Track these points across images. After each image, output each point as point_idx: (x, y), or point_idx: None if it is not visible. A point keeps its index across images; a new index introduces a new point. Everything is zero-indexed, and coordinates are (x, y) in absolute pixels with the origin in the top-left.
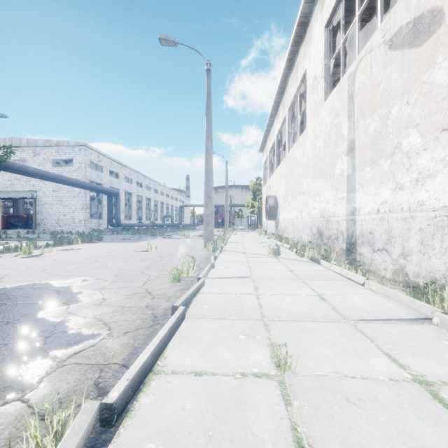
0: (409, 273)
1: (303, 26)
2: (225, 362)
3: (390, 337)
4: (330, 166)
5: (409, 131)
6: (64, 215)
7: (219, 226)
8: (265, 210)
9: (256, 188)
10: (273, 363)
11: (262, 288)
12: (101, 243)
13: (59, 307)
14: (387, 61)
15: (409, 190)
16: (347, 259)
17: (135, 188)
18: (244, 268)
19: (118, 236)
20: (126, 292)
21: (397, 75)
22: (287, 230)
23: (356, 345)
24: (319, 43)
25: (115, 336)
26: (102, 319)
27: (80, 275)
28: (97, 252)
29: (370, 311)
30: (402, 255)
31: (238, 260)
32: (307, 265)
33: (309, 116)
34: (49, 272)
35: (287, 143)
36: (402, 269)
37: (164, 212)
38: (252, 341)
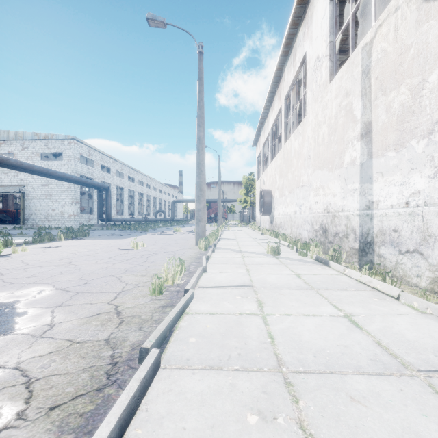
0: None
1: (303, 5)
2: None
3: None
4: (337, 155)
5: None
6: (53, 210)
7: (212, 221)
8: (259, 205)
9: (249, 183)
10: None
11: (269, 304)
12: (86, 239)
13: None
14: (421, 17)
15: None
16: (361, 260)
17: (127, 183)
18: (242, 272)
19: (107, 231)
20: (87, 313)
21: None
22: (283, 226)
23: None
24: (323, 19)
25: (29, 419)
26: (28, 371)
27: (40, 283)
28: (77, 250)
29: (437, 350)
30: None
31: (233, 260)
32: (314, 268)
33: (310, 102)
34: (4, 279)
35: (283, 134)
36: None
37: (157, 207)
38: (272, 432)
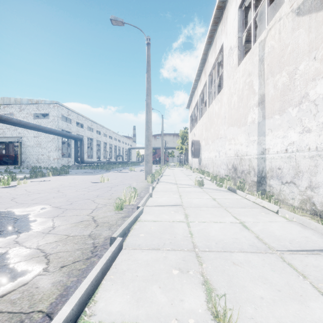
0: (317, 203)
1: (221, 10)
2: (158, 309)
3: (320, 271)
4: (243, 116)
5: (317, 83)
6: (42, 155)
7: (157, 163)
8: (191, 151)
9: (184, 135)
10: (209, 310)
11: (192, 216)
12: (67, 176)
13: (9, 236)
14: (295, 26)
15: (317, 133)
16: (258, 189)
17: (95, 135)
18: (176, 197)
19: (82, 170)
20: (74, 220)
21: (305, 36)
22: (208, 166)
23: (290, 283)
24: (234, 21)
25: (50, 271)
26: (44, 250)
27: (41, 203)
28: (62, 183)
29: (292, 240)
30: (310, 187)
31: (171, 189)
32: (226, 194)
33: (226, 78)
34: (16, 201)
35: (208, 101)
36: (310, 199)
37: (117, 153)
38: (185, 277)
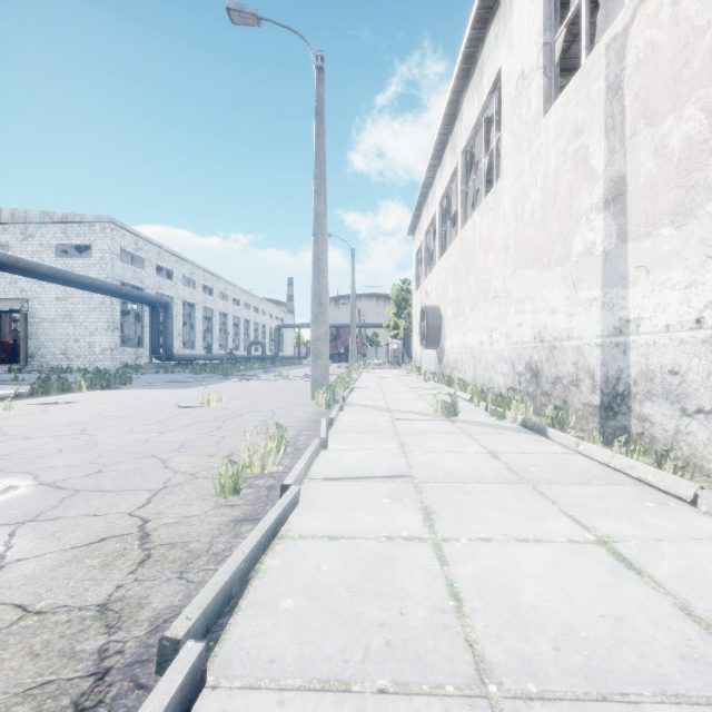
0: None
1: None
2: None
3: None
4: (559, 240)
5: None
6: (76, 340)
7: (341, 359)
8: (420, 331)
9: (402, 297)
10: None
11: (445, 515)
12: (125, 389)
13: None
14: None
15: None
16: (604, 426)
17: (201, 296)
18: (392, 449)
19: (165, 376)
20: (80, 537)
21: None
22: (460, 366)
23: None
24: (532, 6)
25: None
26: None
27: (12, 471)
28: (103, 409)
29: None
30: None
31: (376, 426)
32: (521, 440)
33: (509, 152)
34: None
35: (460, 212)
36: None
37: (251, 336)
38: None
